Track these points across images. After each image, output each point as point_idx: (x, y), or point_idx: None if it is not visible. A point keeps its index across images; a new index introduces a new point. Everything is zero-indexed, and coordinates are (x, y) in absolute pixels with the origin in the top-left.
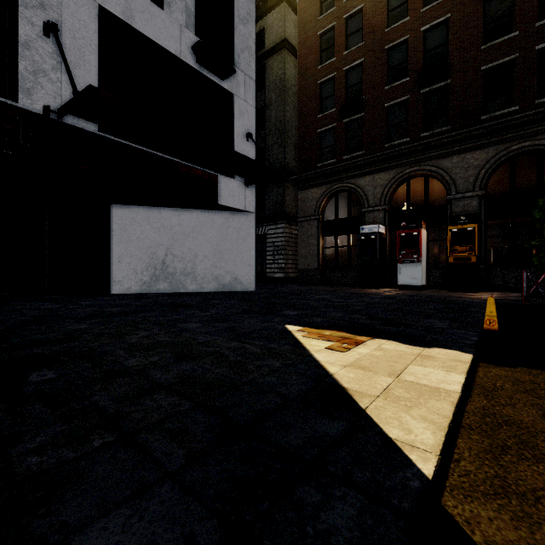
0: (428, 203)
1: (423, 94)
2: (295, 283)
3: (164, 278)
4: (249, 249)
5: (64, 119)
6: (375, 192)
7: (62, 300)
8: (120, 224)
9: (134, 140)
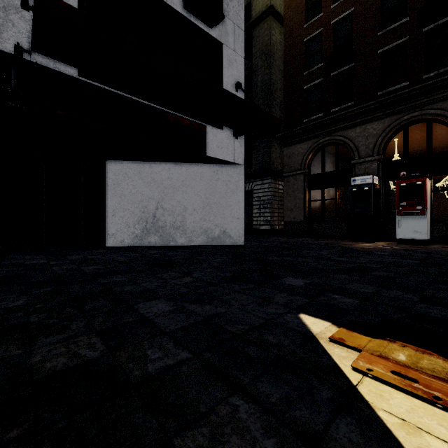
0: (431, 151)
1: (425, 33)
2: (280, 234)
3: (155, 232)
4: (238, 201)
5: (38, 61)
6: (366, 143)
7: (58, 252)
8: (114, 179)
9: (119, 89)
